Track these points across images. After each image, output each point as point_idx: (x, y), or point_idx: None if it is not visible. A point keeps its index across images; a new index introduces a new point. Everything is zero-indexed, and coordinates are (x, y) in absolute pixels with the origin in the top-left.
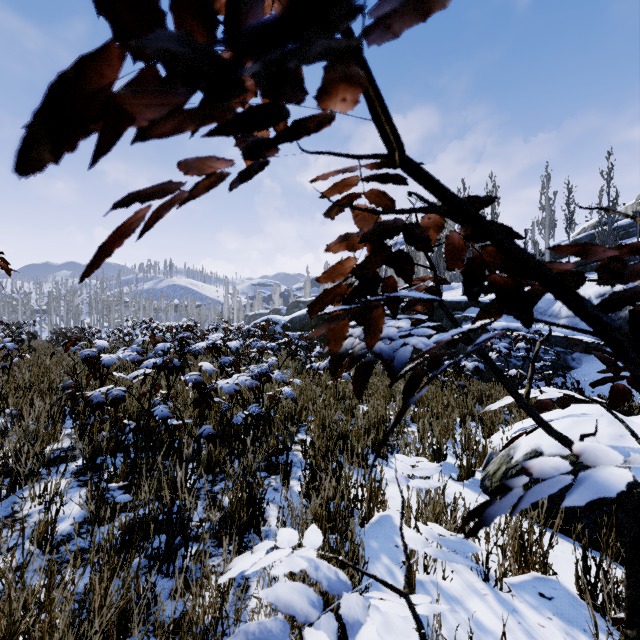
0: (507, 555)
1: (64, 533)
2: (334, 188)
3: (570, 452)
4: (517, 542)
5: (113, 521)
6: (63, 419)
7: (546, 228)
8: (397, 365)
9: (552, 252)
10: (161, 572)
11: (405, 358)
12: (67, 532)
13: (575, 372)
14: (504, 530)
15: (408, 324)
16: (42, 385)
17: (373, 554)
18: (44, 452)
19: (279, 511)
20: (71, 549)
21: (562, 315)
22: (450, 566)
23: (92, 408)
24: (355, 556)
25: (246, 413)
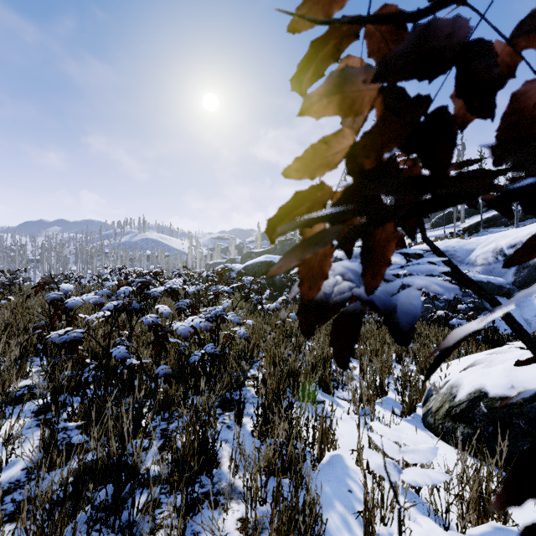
0: (471, 510)
1: (12, 480)
2: (316, 0)
3: (516, 393)
4: (476, 491)
5: (65, 465)
6: (27, 359)
7: None
8: (403, 318)
9: (466, 210)
10: (103, 533)
11: (414, 307)
12: (16, 478)
13: None
14: (467, 483)
15: (402, 259)
16: (20, 325)
17: (327, 501)
18: (8, 391)
19: (232, 453)
20: (16, 499)
21: (478, 263)
22: (406, 515)
23: (59, 347)
24: (313, 518)
25: (202, 352)
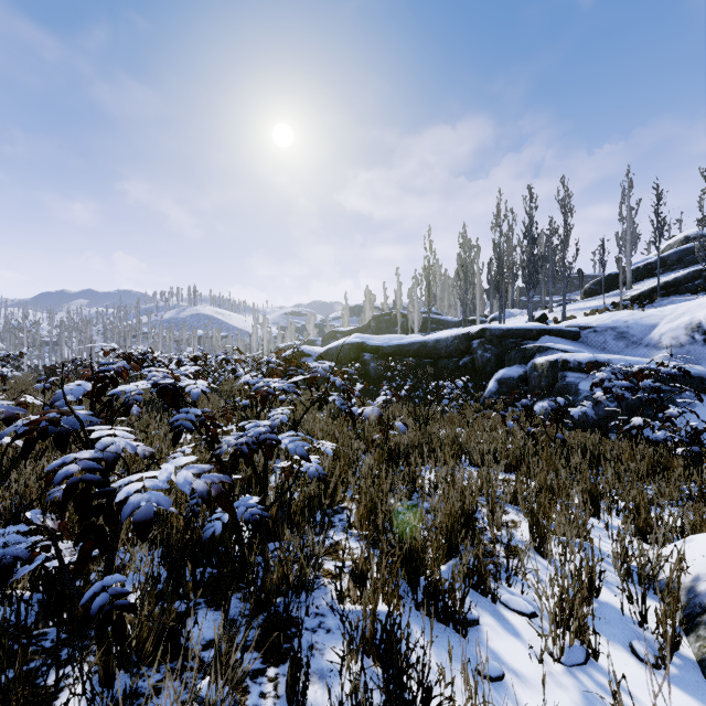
0: None
1: None
2: None
3: None
4: None
5: None
6: None
7: (627, 243)
8: None
9: (633, 272)
10: None
11: None
12: None
13: (687, 417)
14: None
15: None
16: None
17: None
18: None
19: None
20: None
21: (663, 344)
22: None
23: None
24: None
25: None
